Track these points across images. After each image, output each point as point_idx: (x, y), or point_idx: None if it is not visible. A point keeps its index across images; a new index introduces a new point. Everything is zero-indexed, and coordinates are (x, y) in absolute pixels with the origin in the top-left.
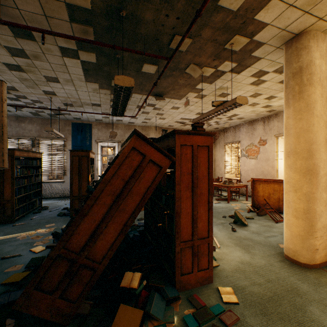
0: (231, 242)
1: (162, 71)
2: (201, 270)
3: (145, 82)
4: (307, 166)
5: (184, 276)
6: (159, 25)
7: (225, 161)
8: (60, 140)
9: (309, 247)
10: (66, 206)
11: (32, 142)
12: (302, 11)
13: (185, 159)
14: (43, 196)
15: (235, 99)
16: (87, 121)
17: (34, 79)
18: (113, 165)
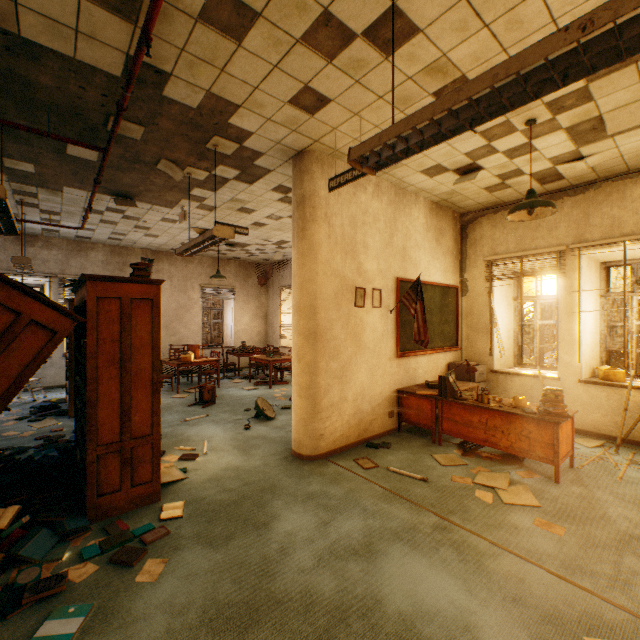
0: (230, 445)
1: (101, 165)
2: (139, 485)
3: (84, 171)
4: (311, 327)
5: (106, 497)
6: (73, 96)
7: (280, 317)
8: None
9: (312, 432)
10: None
11: None
12: (288, 128)
13: (108, 318)
14: None
15: (213, 230)
16: None
17: None
18: None
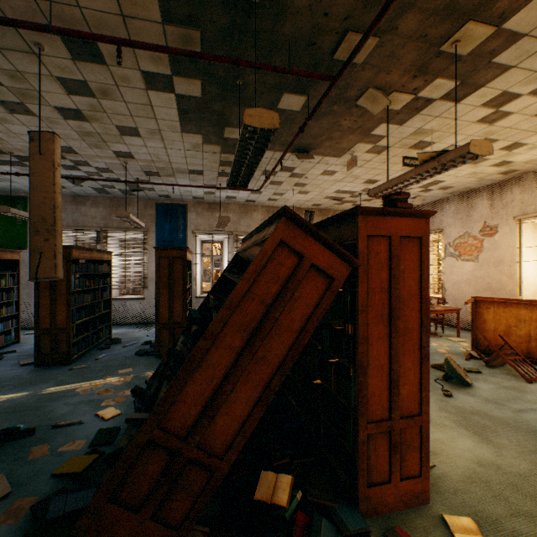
0: (447, 419)
1: (318, 103)
2: (407, 478)
3: (281, 128)
4: None
5: (375, 488)
6: (319, 14)
7: None
8: (138, 231)
9: None
10: (147, 338)
11: (96, 235)
12: None
13: (376, 262)
14: (113, 322)
15: (466, 147)
16: (180, 200)
17: (101, 133)
18: (245, 275)
